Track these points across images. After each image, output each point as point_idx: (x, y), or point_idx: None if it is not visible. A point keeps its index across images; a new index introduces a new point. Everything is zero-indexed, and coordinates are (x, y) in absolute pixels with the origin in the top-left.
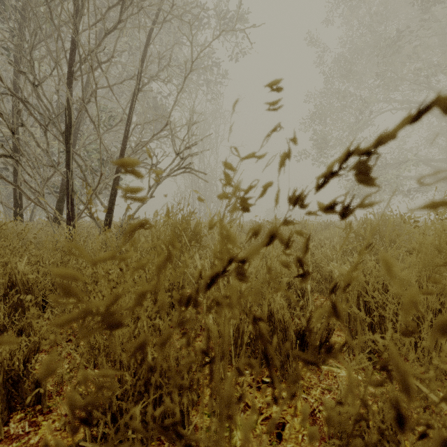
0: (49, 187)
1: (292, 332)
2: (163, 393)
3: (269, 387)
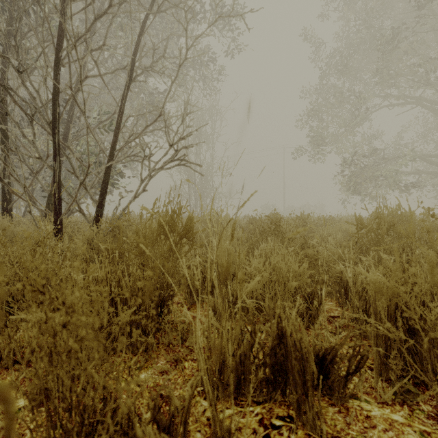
0: (40, 181)
1: (312, 363)
2: None
3: (281, 436)
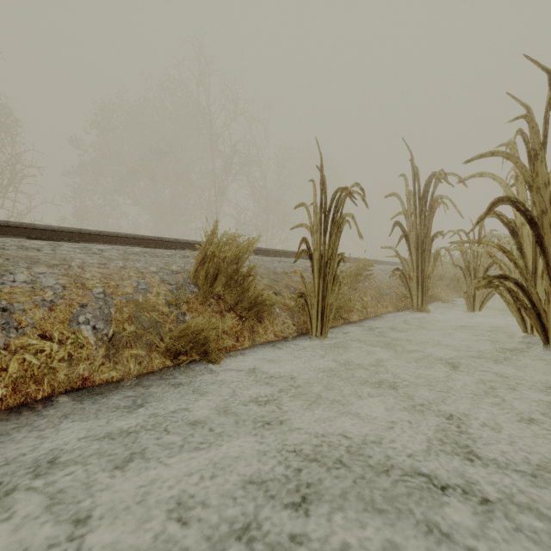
0: None
1: None
2: None
3: None
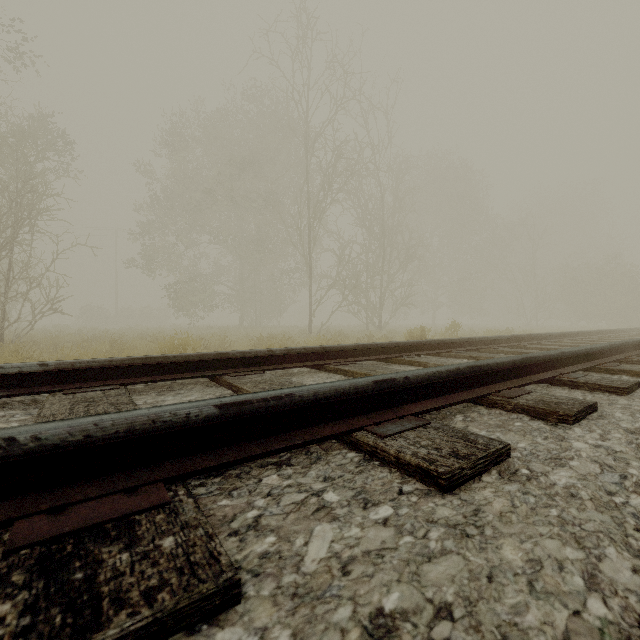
0: None
1: None
2: None
3: None
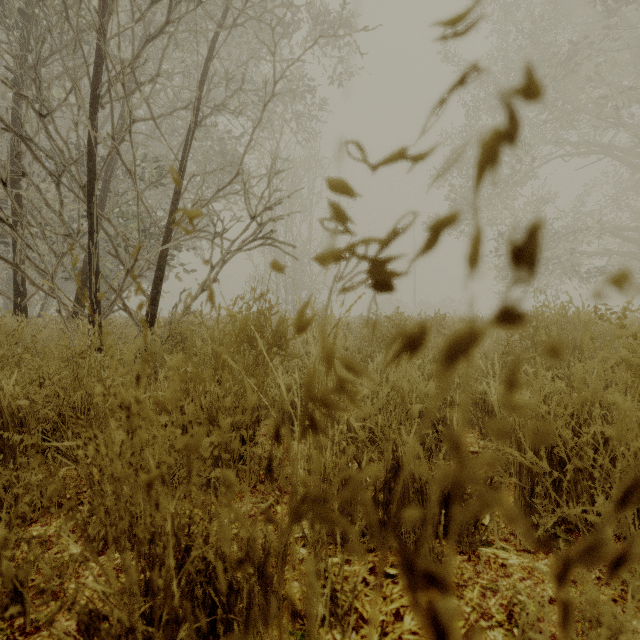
0: (66, 267)
1: (433, 496)
2: (218, 619)
3: (396, 585)
